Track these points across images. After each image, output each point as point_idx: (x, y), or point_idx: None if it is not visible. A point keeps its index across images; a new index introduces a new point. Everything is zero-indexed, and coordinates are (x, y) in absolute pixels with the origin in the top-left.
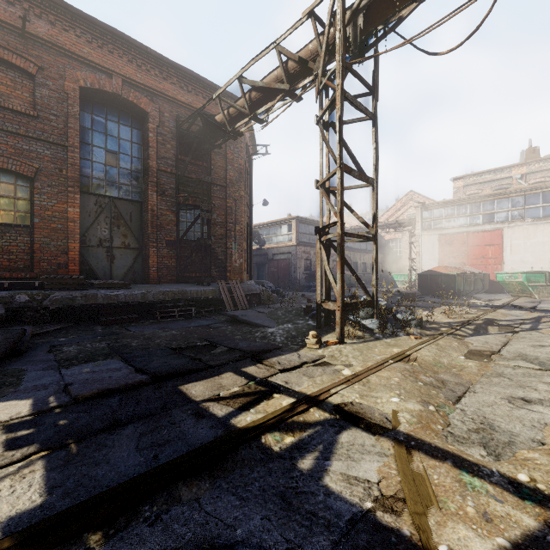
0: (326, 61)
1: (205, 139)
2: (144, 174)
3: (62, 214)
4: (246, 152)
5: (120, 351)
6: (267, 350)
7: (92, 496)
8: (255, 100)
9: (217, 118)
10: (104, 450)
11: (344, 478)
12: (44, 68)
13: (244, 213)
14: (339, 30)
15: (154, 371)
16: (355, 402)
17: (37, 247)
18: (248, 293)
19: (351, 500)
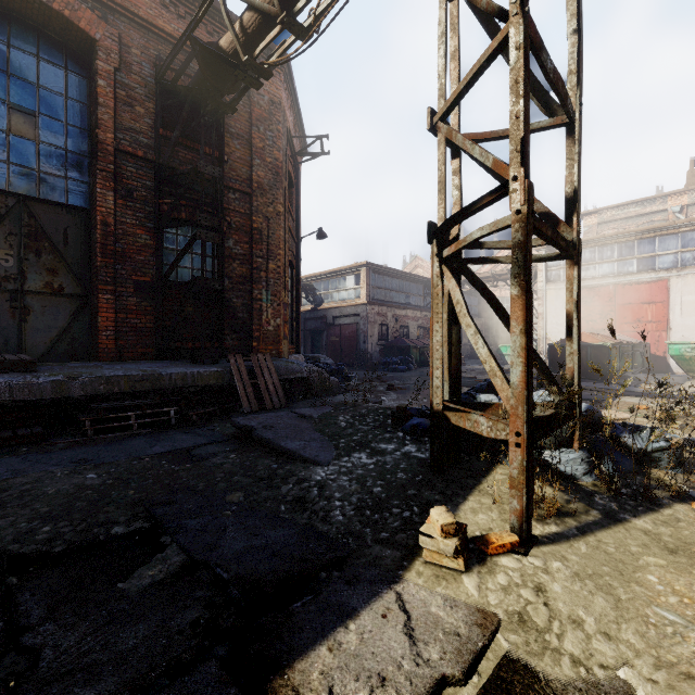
0: None
1: (203, 90)
2: (92, 157)
3: None
4: (287, 142)
5: None
6: (300, 578)
7: None
8: None
9: (222, 41)
10: None
11: None
12: None
13: (284, 243)
14: None
15: None
16: None
17: None
18: (287, 377)
19: None
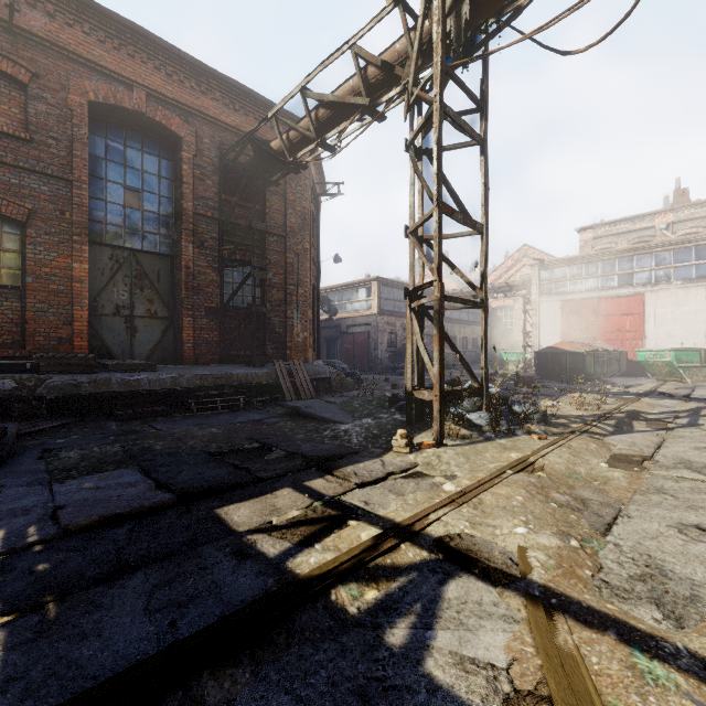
0: (419, 65)
1: (258, 173)
2: (177, 219)
3: (64, 271)
4: (311, 192)
5: (139, 457)
6: (340, 455)
7: (63, 701)
8: (324, 121)
9: (273, 144)
10: (97, 614)
11: (455, 660)
12: (39, 75)
13: (309, 272)
14: (437, 21)
15: (182, 487)
16: (464, 534)
17: (30, 315)
18: (315, 377)
19: (469, 701)
